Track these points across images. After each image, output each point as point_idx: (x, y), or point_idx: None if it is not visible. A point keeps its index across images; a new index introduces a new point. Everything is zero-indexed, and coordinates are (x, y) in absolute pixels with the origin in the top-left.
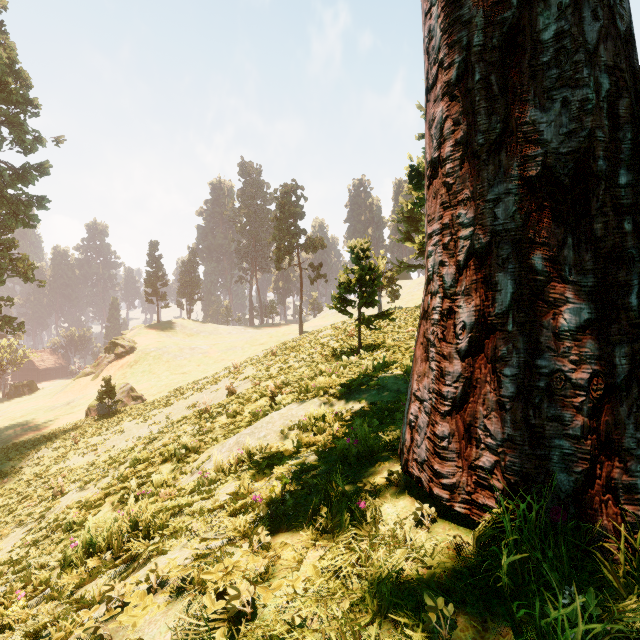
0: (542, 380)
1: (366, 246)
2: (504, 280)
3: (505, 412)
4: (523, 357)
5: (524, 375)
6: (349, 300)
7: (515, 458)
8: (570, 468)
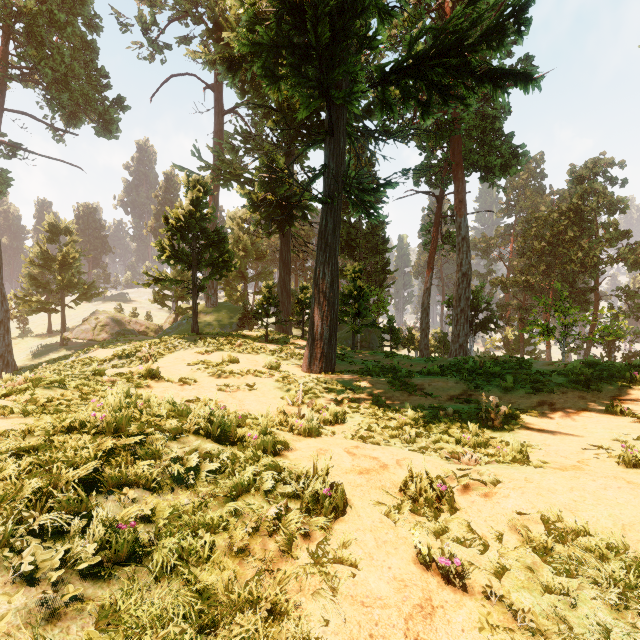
0: None
1: None
2: None
3: None
4: None
5: None
6: None
7: None
8: (0, 373)
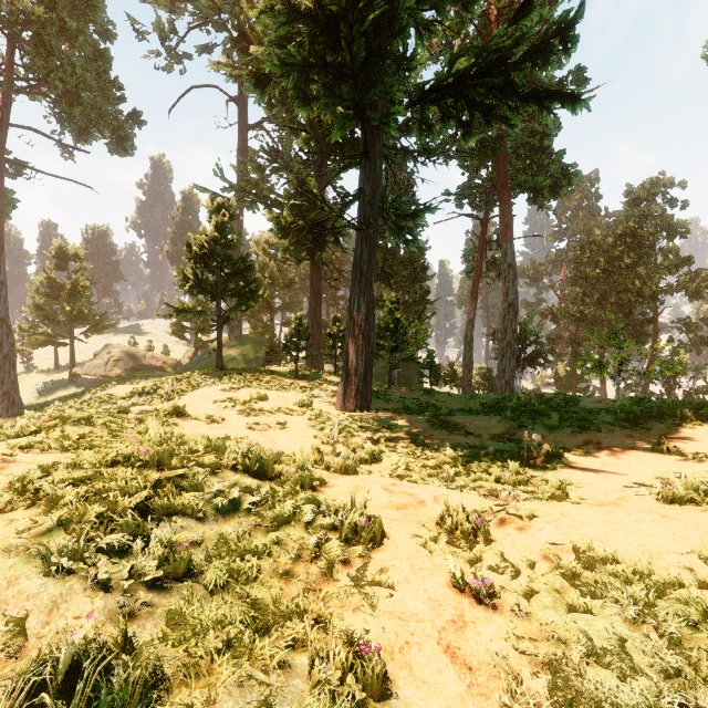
0: (4, 407)
1: None
2: (2, 400)
3: (1, 410)
4: (3, 406)
5: (3, 407)
6: None
7: (2, 413)
8: (6, 413)
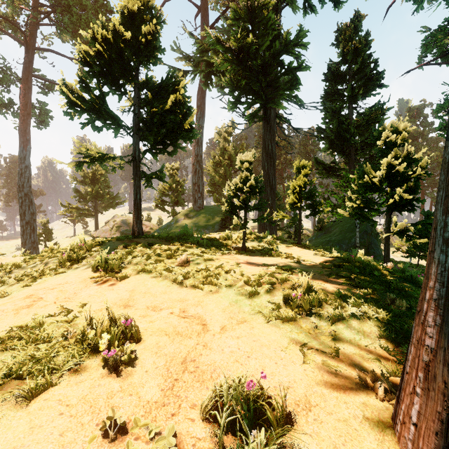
0: None
1: (47, 222)
2: None
3: None
4: None
5: None
6: (40, 239)
7: None
8: None
